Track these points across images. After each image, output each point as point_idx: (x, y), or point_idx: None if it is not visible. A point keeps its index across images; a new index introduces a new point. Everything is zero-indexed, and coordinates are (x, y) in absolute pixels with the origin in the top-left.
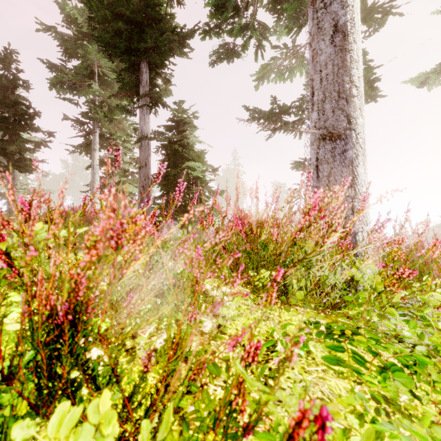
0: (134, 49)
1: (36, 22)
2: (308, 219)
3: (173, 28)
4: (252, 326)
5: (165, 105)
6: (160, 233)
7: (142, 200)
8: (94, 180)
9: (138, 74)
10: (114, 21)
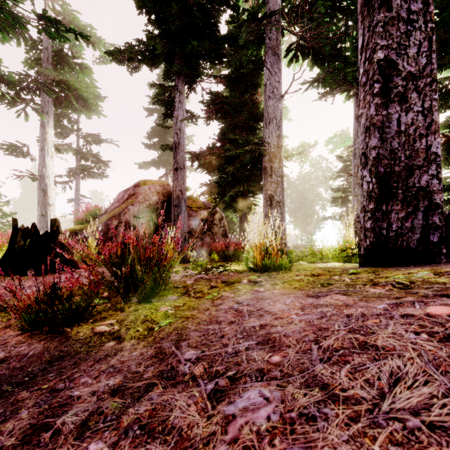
0: None
1: None
2: None
3: None
4: None
5: None
6: None
7: None
8: None
9: None
10: None
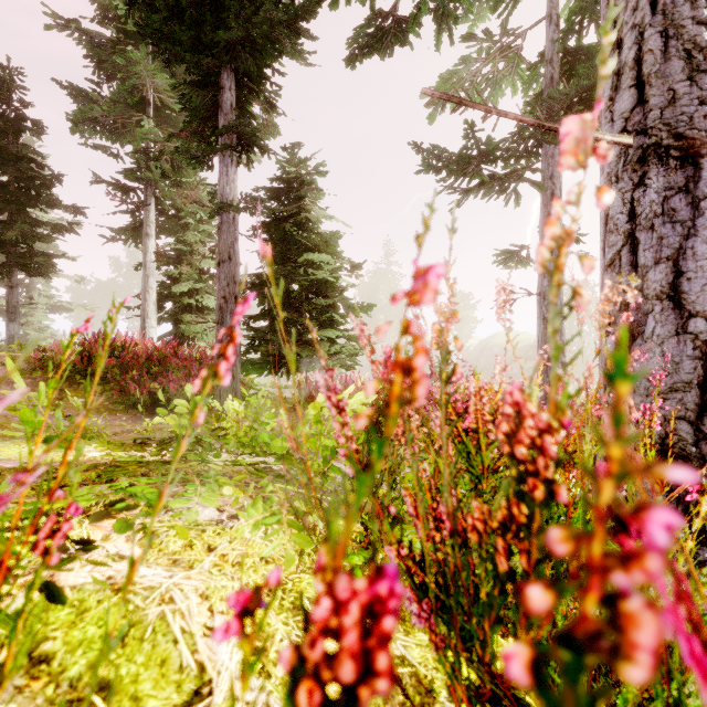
0: (208, 45)
1: (45, 12)
2: None
3: None
4: None
5: (266, 148)
6: None
7: (222, 323)
8: (146, 288)
9: (215, 92)
10: None
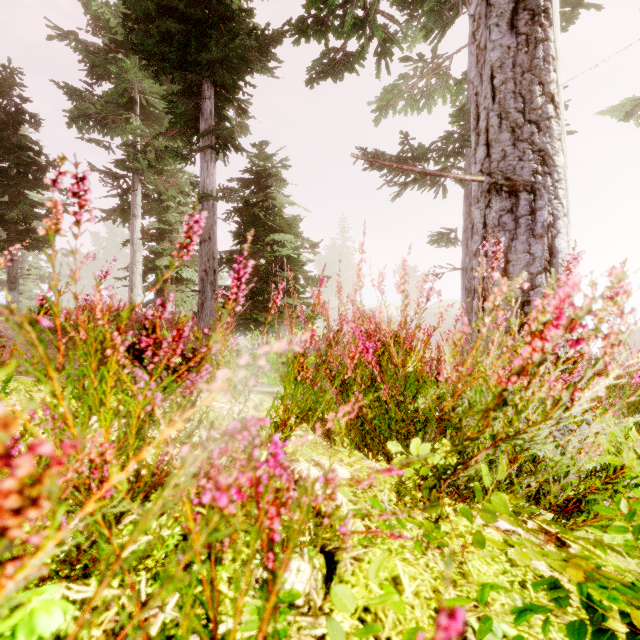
0: (192, 63)
1: (47, 25)
2: (539, 346)
3: (250, 29)
4: (401, 578)
5: (239, 147)
6: (195, 376)
7: (204, 292)
8: (133, 262)
9: (197, 101)
10: (160, 18)
